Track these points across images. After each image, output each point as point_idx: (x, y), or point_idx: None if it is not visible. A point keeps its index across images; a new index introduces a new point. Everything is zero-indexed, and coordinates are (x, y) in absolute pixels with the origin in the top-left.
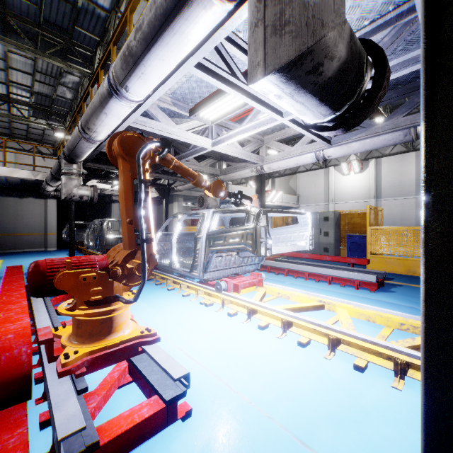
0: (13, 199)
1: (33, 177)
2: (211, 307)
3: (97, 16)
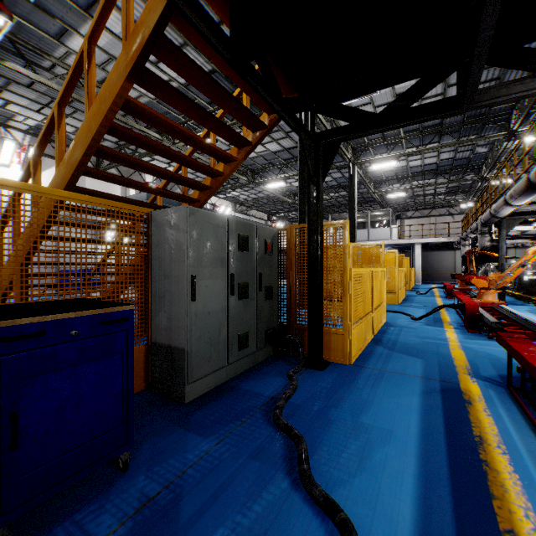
0: (436, 252)
1: (448, 240)
2: (516, 299)
3: (481, 155)
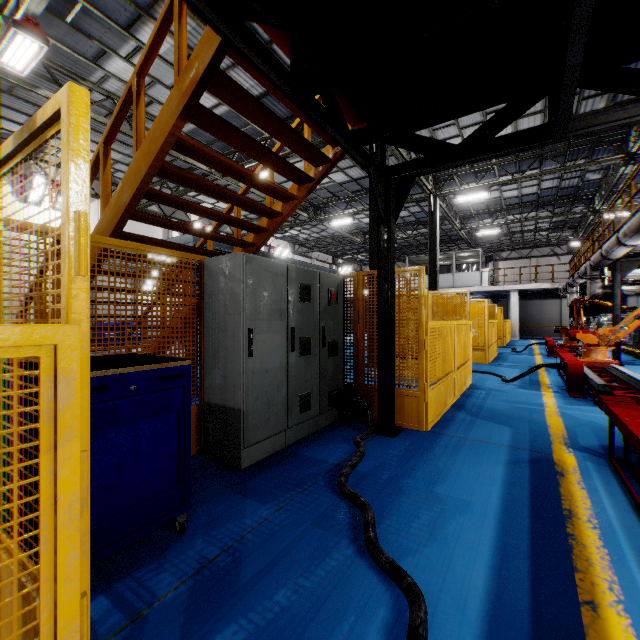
0: (537, 301)
1: (551, 287)
2: (635, 358)
3: (592, 182)
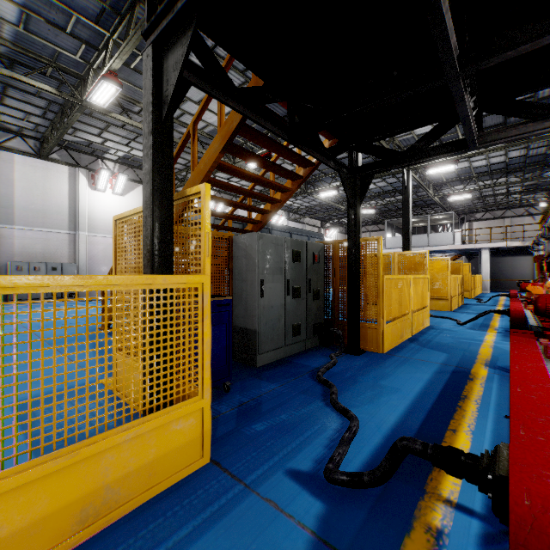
0: (509, 257)
1: (521, 245)
2: None
3: None
